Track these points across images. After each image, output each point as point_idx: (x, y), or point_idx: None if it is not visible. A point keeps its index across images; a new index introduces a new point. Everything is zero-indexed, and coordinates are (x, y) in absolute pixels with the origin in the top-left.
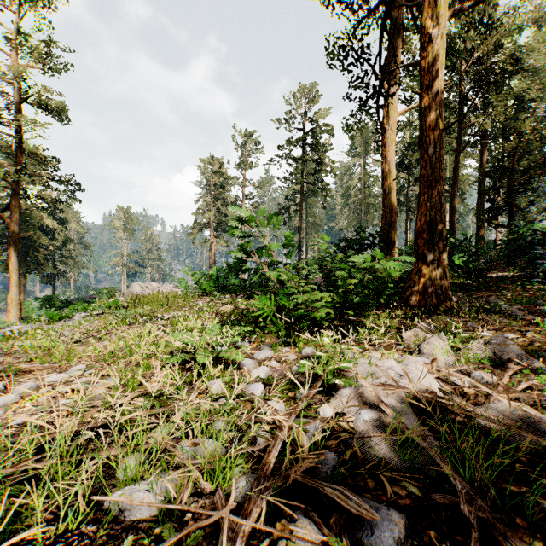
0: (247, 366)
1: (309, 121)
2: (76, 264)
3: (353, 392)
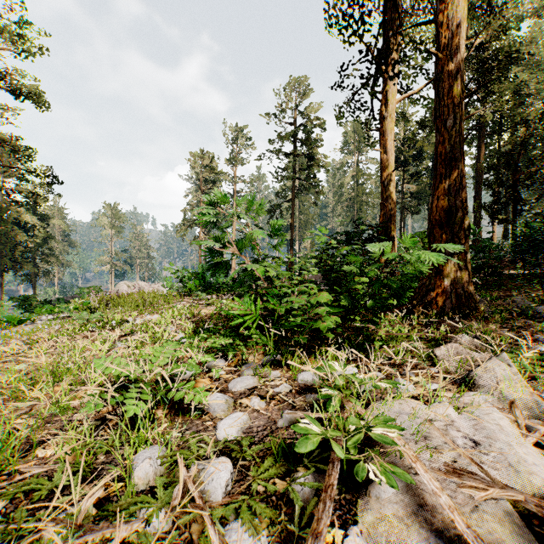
0: (215, 408)
1: (302, 114)
2: (59, 262)
3: (401, 489)
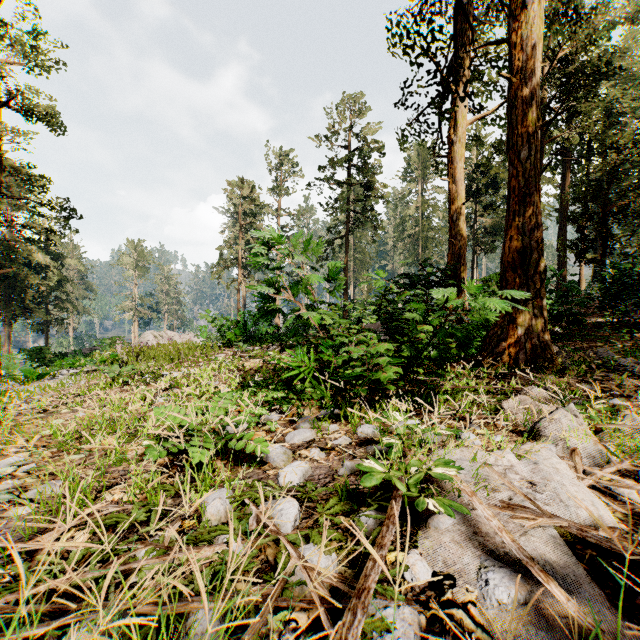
0: (274, 459)
1: (357, 136)
2: (75, 308)
3: (458, 521)
